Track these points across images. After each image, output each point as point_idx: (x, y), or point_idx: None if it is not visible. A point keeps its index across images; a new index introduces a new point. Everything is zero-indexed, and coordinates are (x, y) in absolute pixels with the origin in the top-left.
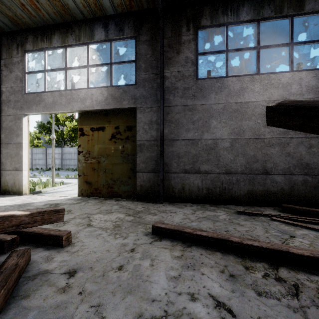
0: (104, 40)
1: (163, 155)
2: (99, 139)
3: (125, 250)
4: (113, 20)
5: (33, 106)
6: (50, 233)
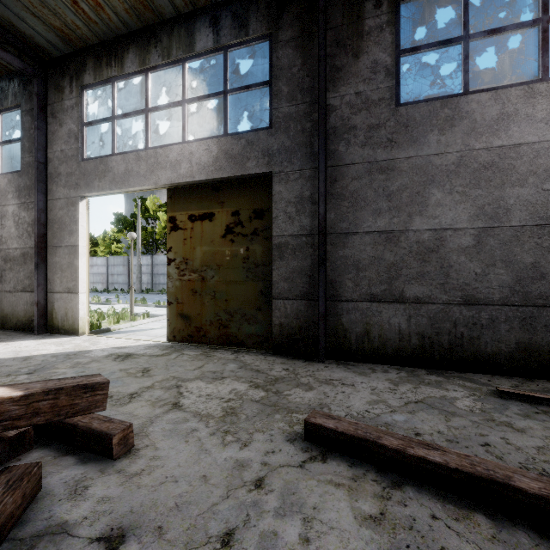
0: (213, 50)
1: (326, 264)
2: (204, 237)
3: (242, 483)
4: (229, 9)
5: (94, 181)
6: (90, 426)
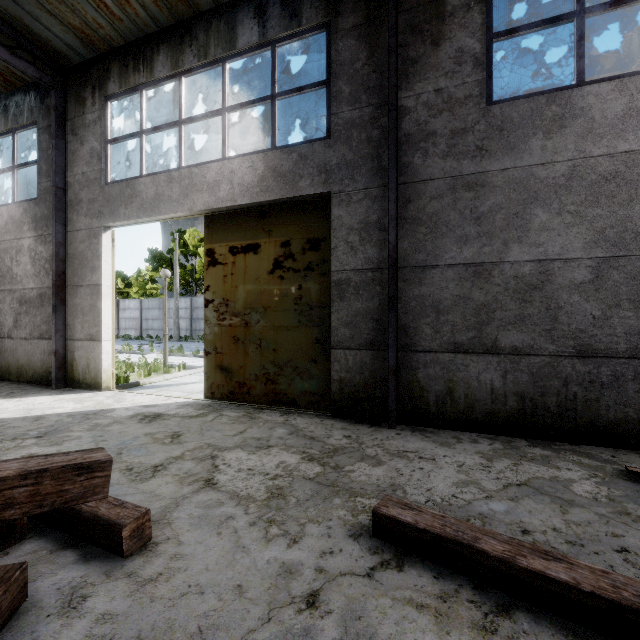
0: (258, 46)
1: (397, 306)
2: (248, 273)
3: (289, 598)
4: None
5: (119, 208)
6: (96, 511)
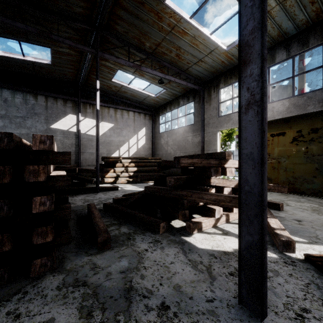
0: (285, 59)
1: None
2: (279, 143)
3: None
4: (296, 38)
5: (224, 124)
6: (269, 201)
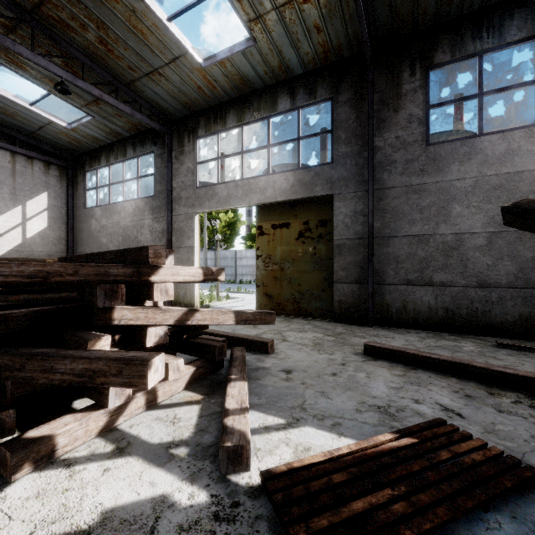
0: (290, 109)
1: (373, 259)
2: (283, 239)
3: (334, 363)
4: (302, 81)
5: (205, 202)
6: (254, 339)
